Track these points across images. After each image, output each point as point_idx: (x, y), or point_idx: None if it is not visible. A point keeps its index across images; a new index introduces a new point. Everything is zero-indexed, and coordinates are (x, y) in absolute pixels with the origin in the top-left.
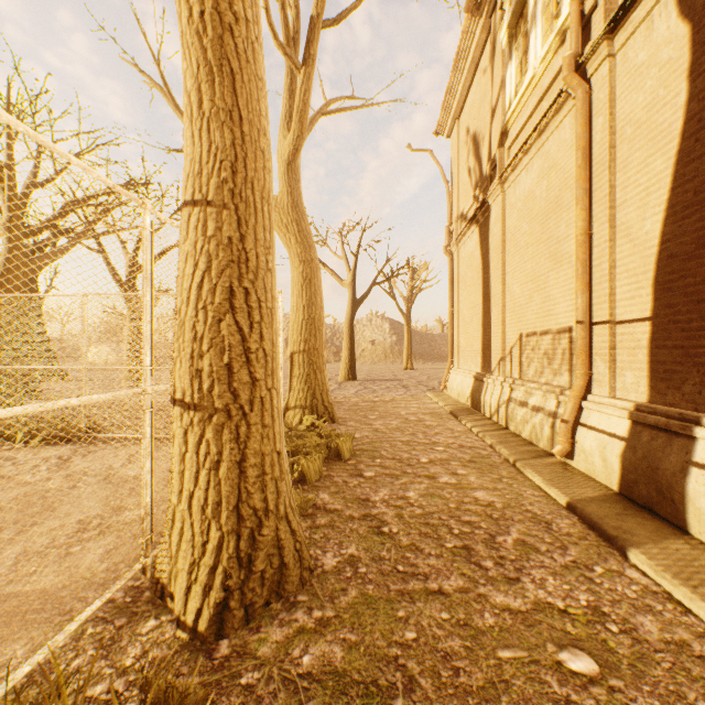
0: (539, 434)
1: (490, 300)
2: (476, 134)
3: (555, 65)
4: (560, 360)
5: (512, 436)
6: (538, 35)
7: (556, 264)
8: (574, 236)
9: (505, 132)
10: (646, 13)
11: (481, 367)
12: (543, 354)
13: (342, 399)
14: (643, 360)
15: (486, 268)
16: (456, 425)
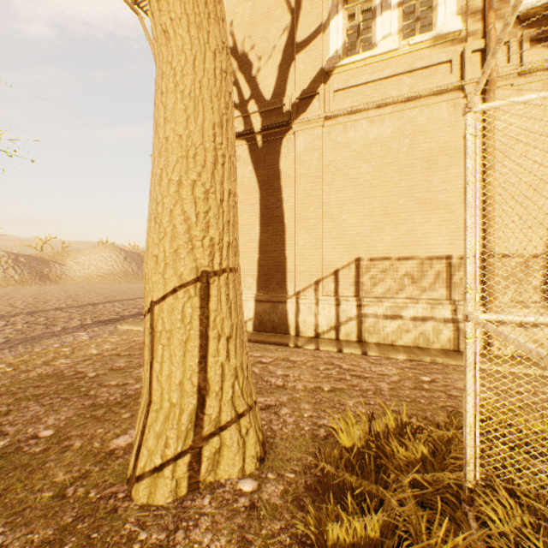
0: (433, 338)
1: (285, 223)
2: (242, 48)
3: (436, 58)
4: (433, 280)
5: (393, 346)
6: (392, 19)
7: (427, 208)
8: (455, 191)
9: (323, 73)
10: (546, 78)
11: (259, 288)
12: (404, 275)
13: (27, 369)
14: (539, 278)
15: (272, 190)
16: (317, 352)
